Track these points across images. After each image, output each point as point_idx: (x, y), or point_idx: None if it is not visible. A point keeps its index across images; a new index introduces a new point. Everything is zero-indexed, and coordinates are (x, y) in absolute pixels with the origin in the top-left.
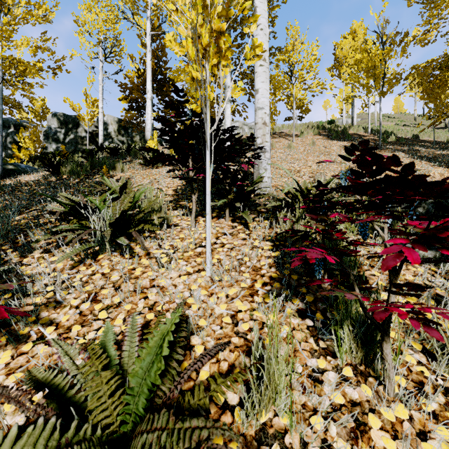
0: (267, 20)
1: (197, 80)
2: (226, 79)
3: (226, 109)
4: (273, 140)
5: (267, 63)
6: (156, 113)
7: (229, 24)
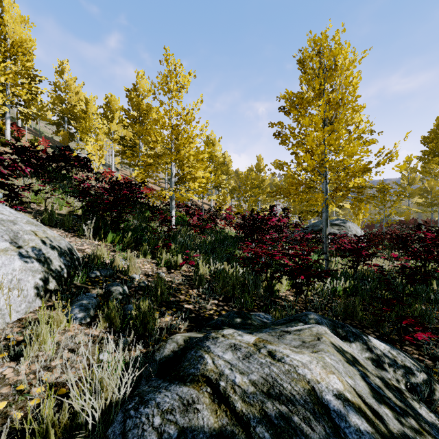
0: None
1: None
2: None
3: None
4: None
5: None
6: None
7: None
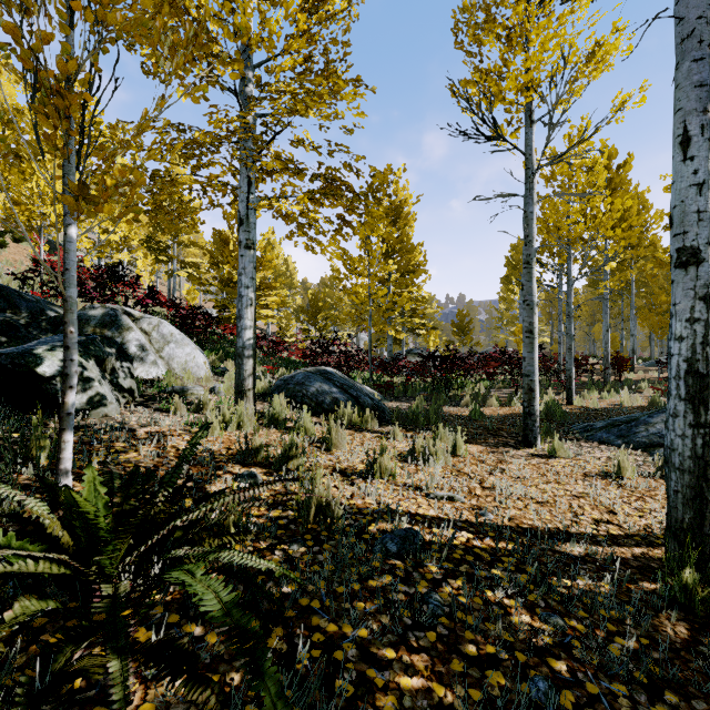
0: None
1: None
2: None
3: None
4: None
5: None
6: None
7: None
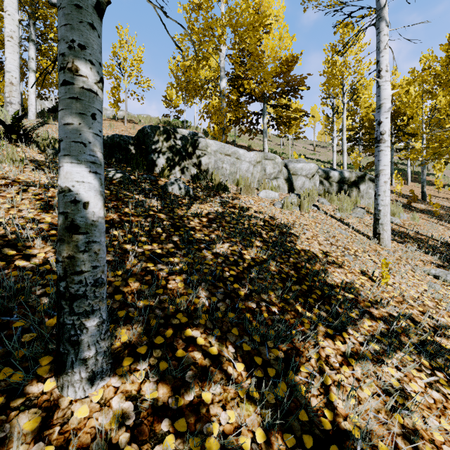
0: (16, 10)
1: (3, 44)
2: (29, 51)
3: (30, 78)
4: (110, 122)
5: (15, 41)
6: None
7: (26, 3)
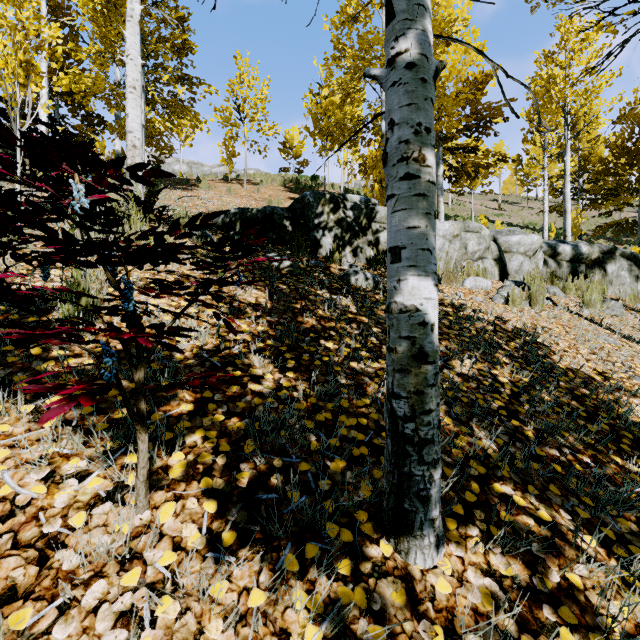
0: (139, 52)
1: (105, 94)
2: None
3: None
4: (224, 185)
5: (138, 92)
6: (62, 128)
7: None
